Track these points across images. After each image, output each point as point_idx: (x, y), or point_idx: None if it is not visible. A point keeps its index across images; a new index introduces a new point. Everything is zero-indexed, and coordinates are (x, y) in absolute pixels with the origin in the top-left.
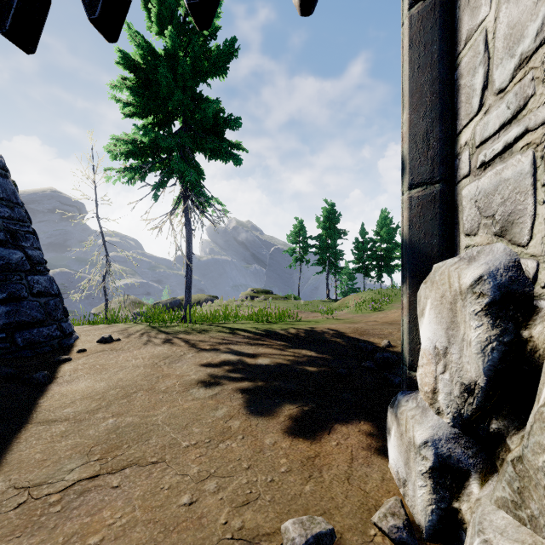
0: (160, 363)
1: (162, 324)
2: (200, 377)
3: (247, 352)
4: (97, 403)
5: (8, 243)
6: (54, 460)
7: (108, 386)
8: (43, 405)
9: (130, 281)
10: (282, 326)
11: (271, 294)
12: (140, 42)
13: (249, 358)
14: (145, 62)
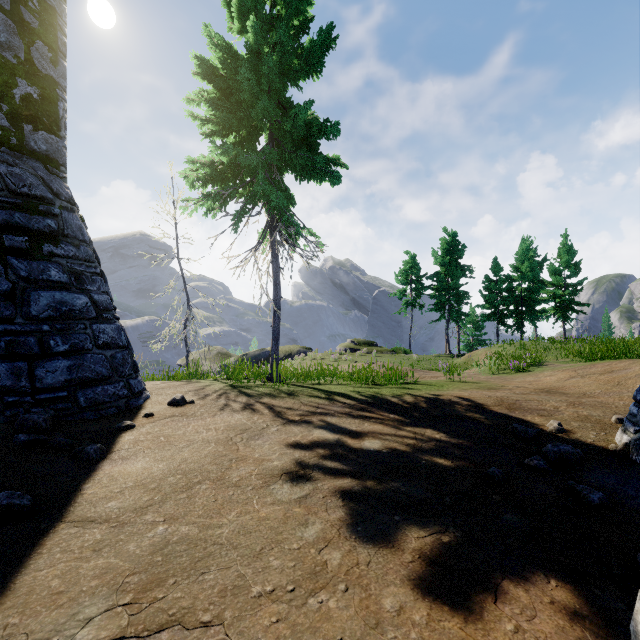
0: (236, 438)
1: (245, 382)
2: (285, 465)
3: (348, 429)
4: (149, 495)
5: (73, 286)
6: (71, 594)
7: (168, 469)
8: (85, 493)
9: (213, 330)
10: (393, 391)
11: (375, 346)
12: (219, 42)
13: (352, 437)
14: (224, 67)
